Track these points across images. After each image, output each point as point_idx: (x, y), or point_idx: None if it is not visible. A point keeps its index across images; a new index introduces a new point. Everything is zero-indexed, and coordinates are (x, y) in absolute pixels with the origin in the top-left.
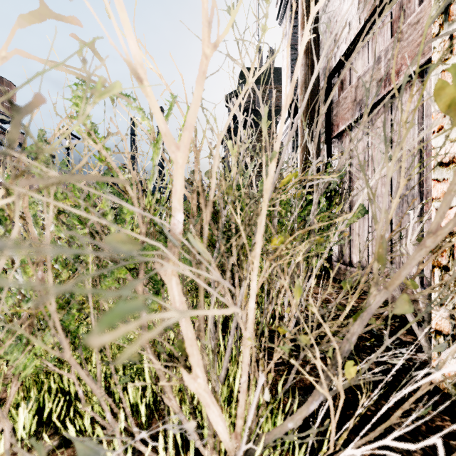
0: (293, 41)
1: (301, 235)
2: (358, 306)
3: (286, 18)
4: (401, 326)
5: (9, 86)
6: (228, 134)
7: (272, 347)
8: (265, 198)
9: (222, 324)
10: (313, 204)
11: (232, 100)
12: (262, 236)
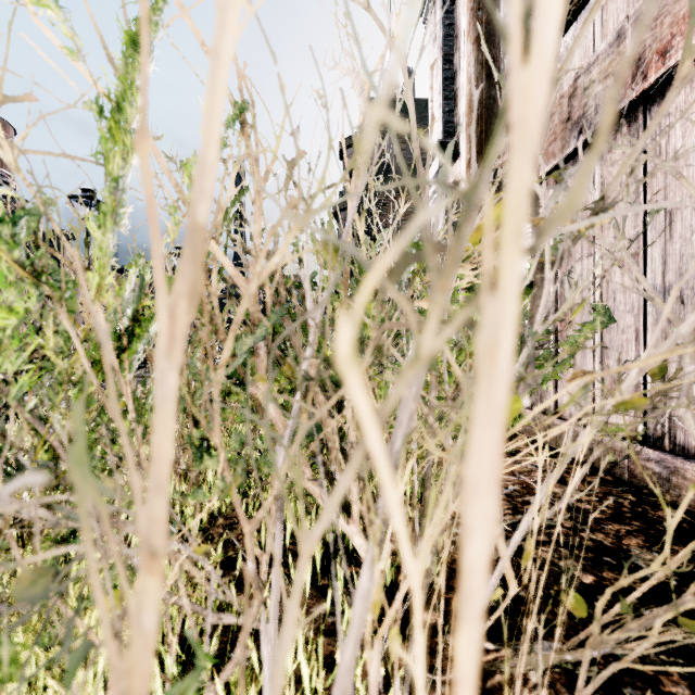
0: (447, 49)
1: (581, 390)
2: (588, 500)
3: (435, 12)
4: (694, 556)
5: (3, 127)
6: (343, 202)
7: (433, 624)
8: (516, 185)
9: (324, 552)
10: (545, 295)
11: (350, 150)
12: (499, 438)
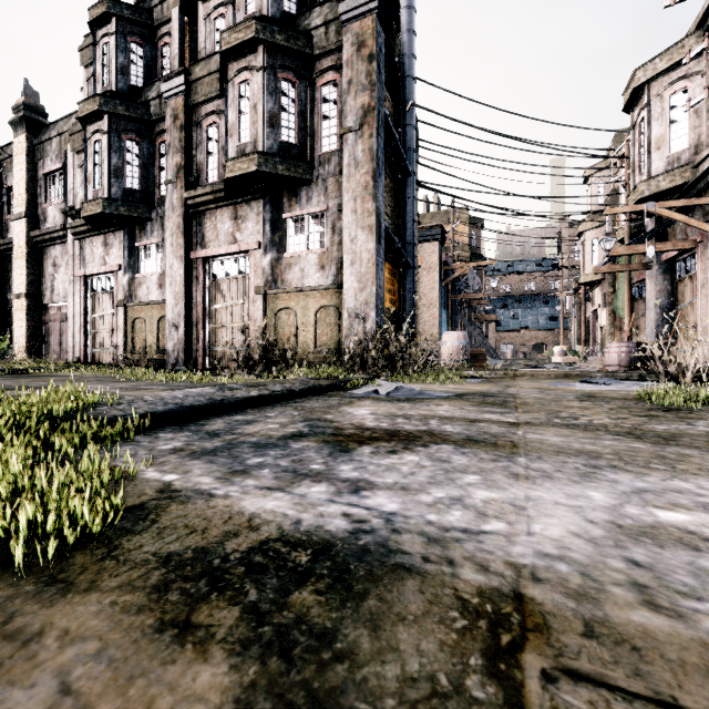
0: None
1: None
2: None
3: None
4: None
5: None
6: None
7: None
8: None
9: None
10: None
11: None
12: None
